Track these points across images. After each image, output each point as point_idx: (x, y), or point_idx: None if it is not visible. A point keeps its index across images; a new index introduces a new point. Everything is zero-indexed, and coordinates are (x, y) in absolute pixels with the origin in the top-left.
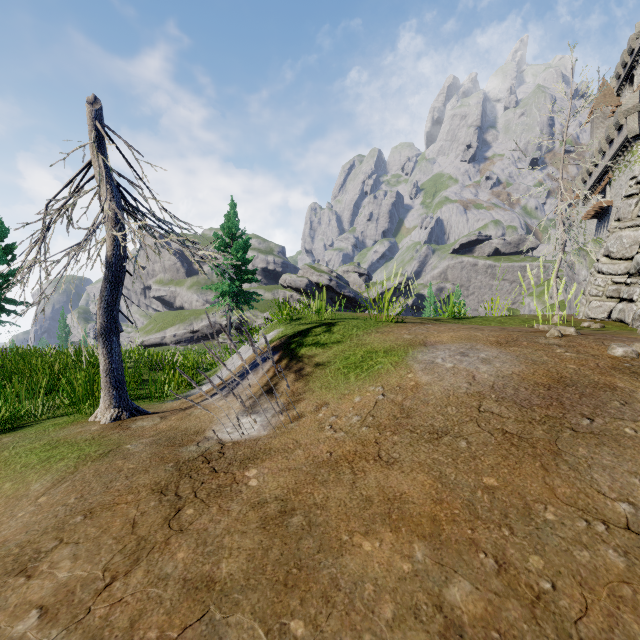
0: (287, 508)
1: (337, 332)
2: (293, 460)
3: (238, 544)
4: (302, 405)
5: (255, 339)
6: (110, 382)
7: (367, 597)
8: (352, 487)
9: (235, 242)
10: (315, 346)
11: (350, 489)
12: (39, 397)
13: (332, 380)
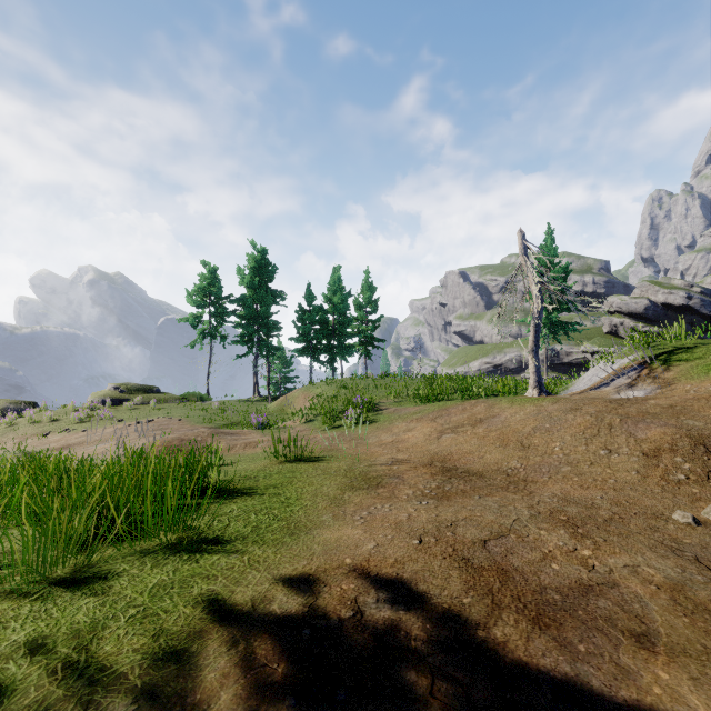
0: (672, 406)
1: (699, 351)
2: (672, 399)
3: (653, 409)
4: (672, 386)
5: (608, 362)
6: (535, 377)
7: (709, 417)
8: (706, 403)
9: (553, 271)
10: (678, 360)
11: (705, 404)
12: (455, 394)
13: (694, 376)
